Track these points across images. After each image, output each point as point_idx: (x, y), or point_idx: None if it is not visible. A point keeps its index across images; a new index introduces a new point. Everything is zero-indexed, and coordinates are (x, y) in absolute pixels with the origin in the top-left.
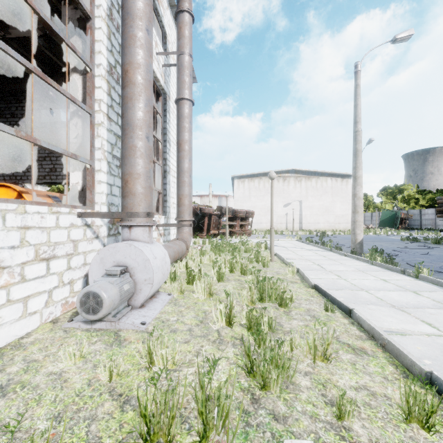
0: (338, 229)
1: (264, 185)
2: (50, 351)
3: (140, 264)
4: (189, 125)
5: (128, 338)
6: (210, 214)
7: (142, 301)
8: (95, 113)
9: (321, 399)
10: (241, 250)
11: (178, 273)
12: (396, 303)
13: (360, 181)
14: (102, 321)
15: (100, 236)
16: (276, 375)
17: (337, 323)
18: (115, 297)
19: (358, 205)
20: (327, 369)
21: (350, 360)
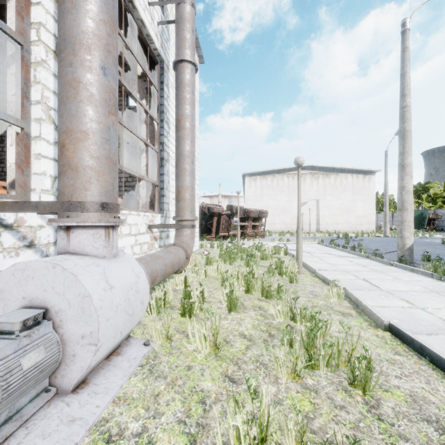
0: (360, 230)
1: (278, 183)
2: None
3: (73, 303)
4: (190, 96)
5: None
6: (219, 214)
7: (77, 379)
8: (31, 46)
9: None
10: (256, 257)
11: (170, 296)
12: None
13: (410, 169)
14: None
15: (37, 243)
16: None
17: None
18: None
19: (406, 200)
20: None
21: None
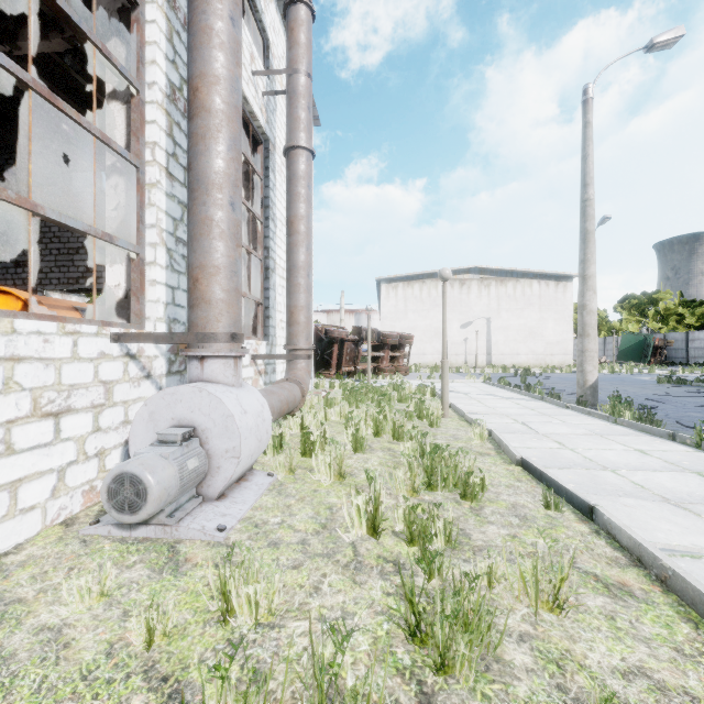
0: (551, 364)
1: (430, 294)
2: (50, 581)
3: (218, 422)
4: (306, 191)
5: (192, 558)
6: (342, 340)
7: (222, 488)
8: (145, 166)
9: (557, 698)
10: (392, 399)
11: (286, 438)
12: (671, 494)
13: (593, 282)
14: (149, 524)
15: (153, 374)
16: (467, 648)
17: (569, 532)
18: (170, 482)
19: (588, 323)
20: (561, 628)
21: (603, 609)
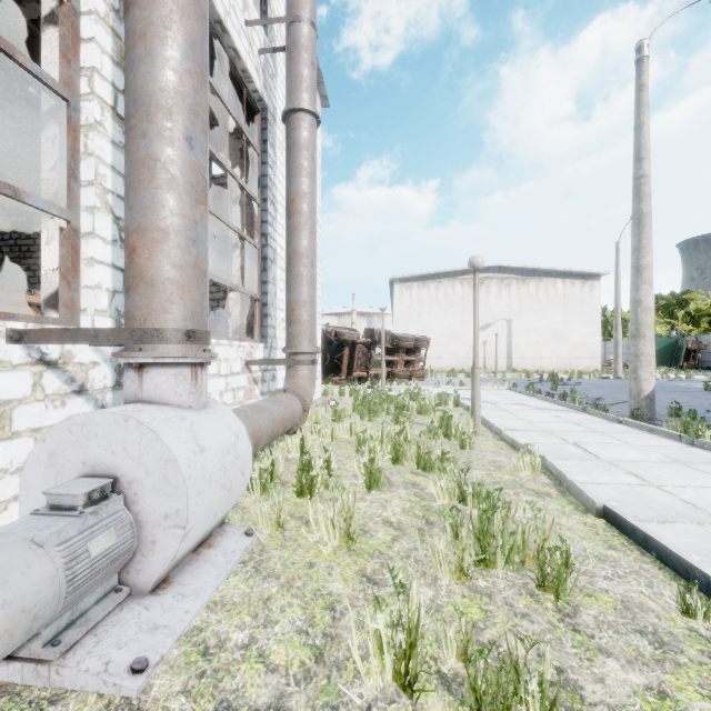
0: (576, 369)
1: (446, 294)
2: None
3: (153, 470)
4: (309, 163)
5: None
6: (353, 343)
7: (158, 575)
8: (80, 101)
9: None
10: (410, 410)
11: (280, 468)
12: None
13: (649, 274)
14: (12, 660)
15: (89, 388)
16: None
17: None
18: (39, 594)
19: (644, 322)
20: None
21: None
